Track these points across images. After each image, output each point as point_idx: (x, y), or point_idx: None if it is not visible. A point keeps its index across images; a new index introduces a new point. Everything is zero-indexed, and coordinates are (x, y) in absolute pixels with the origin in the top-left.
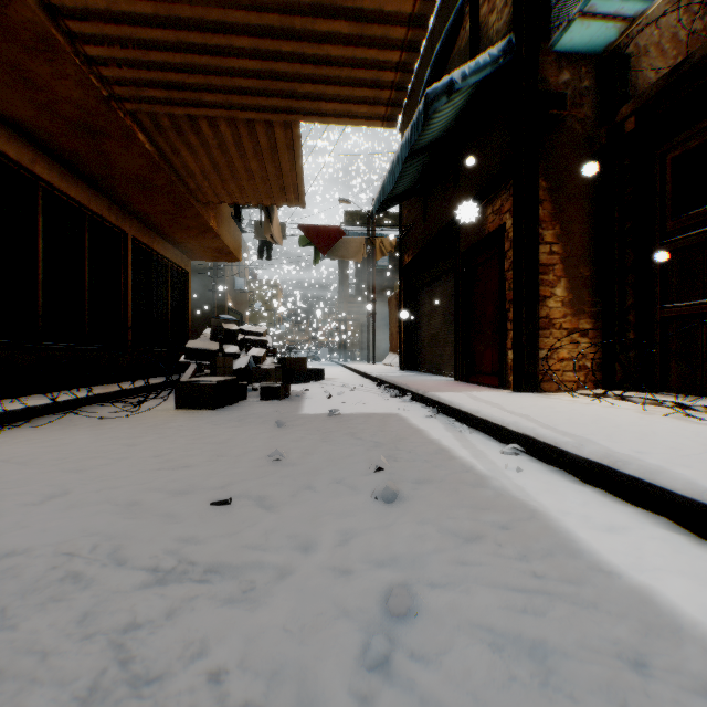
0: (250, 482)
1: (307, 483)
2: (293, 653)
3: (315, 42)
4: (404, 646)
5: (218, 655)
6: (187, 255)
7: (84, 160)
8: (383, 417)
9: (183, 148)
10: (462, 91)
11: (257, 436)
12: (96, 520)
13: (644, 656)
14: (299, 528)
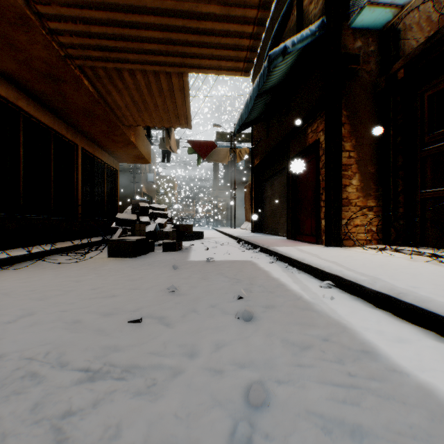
0: (154, 306)
1: (192, 307)
2: (182, 435)
3: (198, 19)
4: (261, 429)
5: (128, 437)
6: (116, 159)
7: (50, 98)
8: (242, 262)
9: (113, 90)
10: (292, 53)
11: (160, 275)
12: (50, 334)
13: (433, 437)
14: (187, 339)
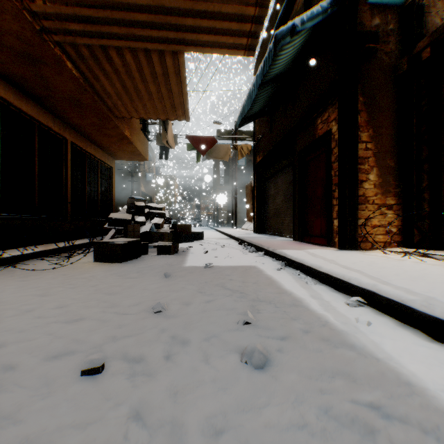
0: (129, 338)
1: (181, 339)
2: None
3: None
4: None
5: None
6: (111, 156)
7: (30, 84)
8: (245, 269)
9: (101, 74)
10: (300, 34)
11: (148, 287)
12: None
13: None
14: (165, 411)
